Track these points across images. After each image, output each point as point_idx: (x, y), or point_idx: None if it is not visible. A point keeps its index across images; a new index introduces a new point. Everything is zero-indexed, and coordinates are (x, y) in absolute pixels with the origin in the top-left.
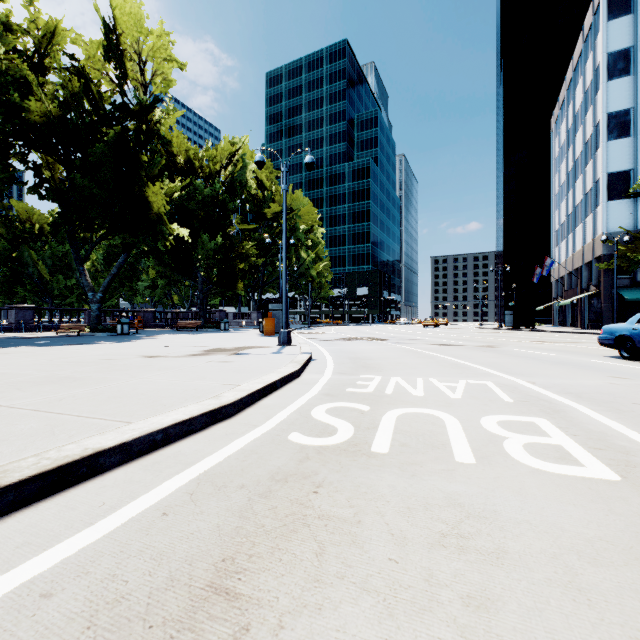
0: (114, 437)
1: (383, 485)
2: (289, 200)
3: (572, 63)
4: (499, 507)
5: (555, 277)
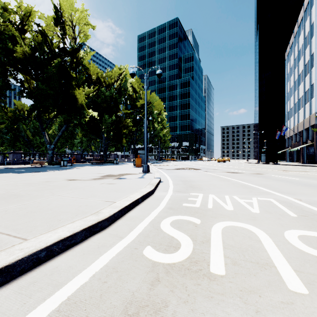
0: (0, 259)
1: None
2: (149, 98)
3: (297, 23)
4: None
5: (287, 136)
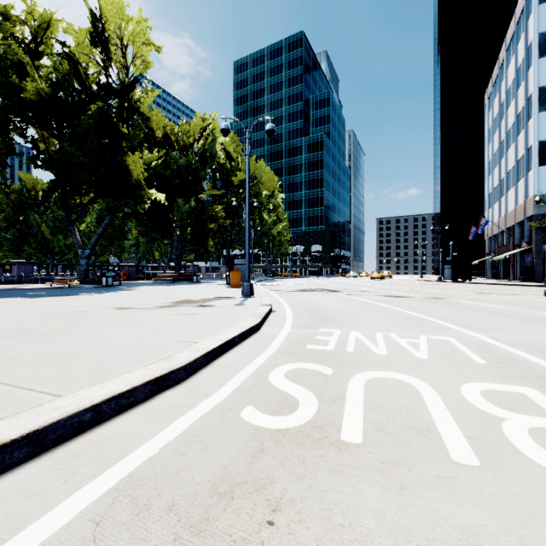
0: (25, 422)
1: (364, 509)
2: (253, 169)
3: (505, 44)
4: None
5: (488, 235)
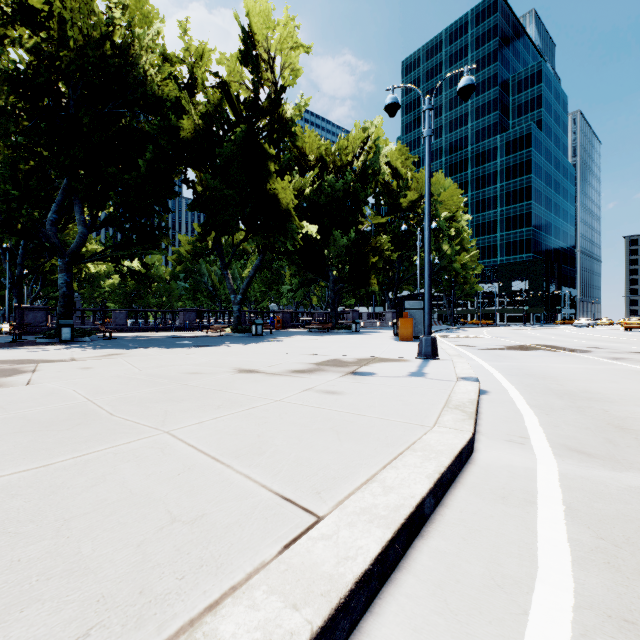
0: None
1: None
2: None
3: None
4: None
5: None
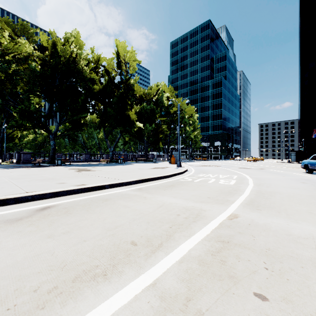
0: (151, 177)
1: (193, 183)
2: (181, 104)
3: None
4: (208, 185)
5: None
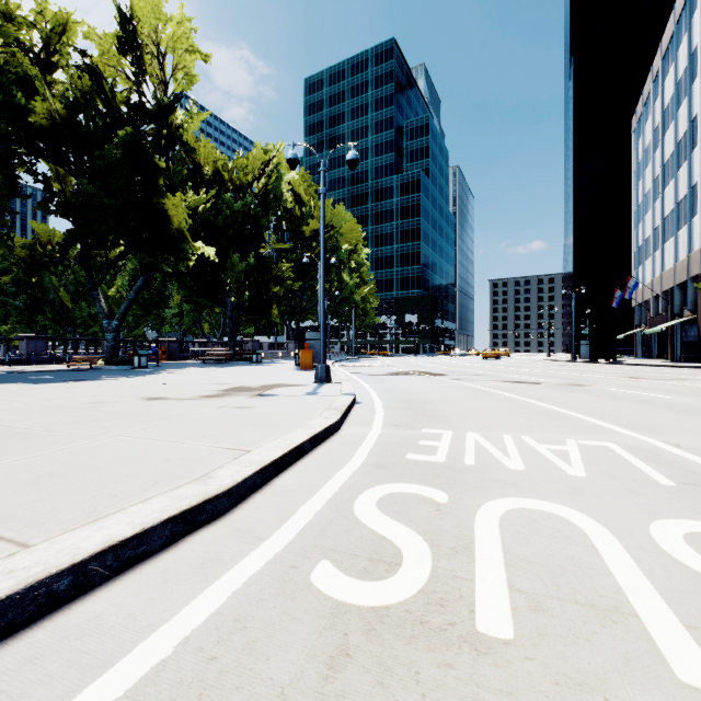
0: None
1: None
2: (330, 216)
3: (660, 50)
4: None
5: (638, 301)
